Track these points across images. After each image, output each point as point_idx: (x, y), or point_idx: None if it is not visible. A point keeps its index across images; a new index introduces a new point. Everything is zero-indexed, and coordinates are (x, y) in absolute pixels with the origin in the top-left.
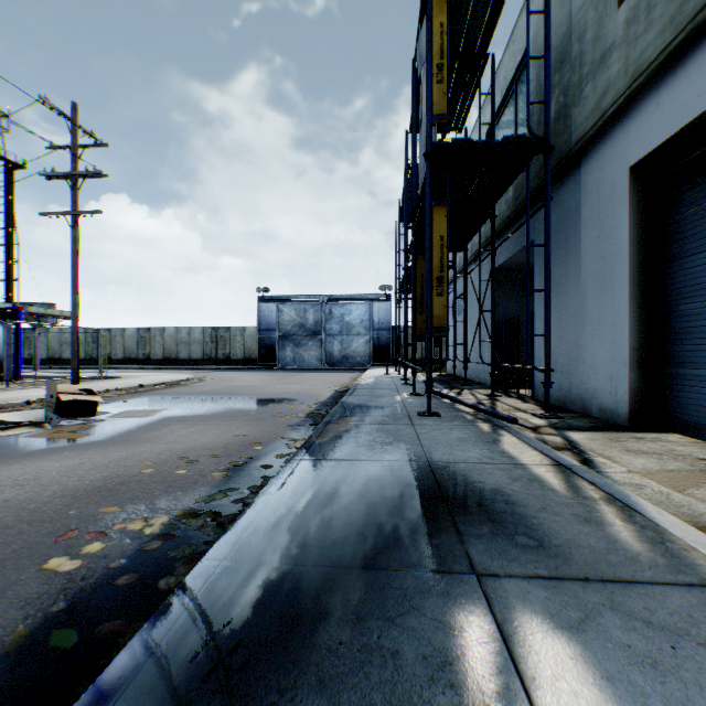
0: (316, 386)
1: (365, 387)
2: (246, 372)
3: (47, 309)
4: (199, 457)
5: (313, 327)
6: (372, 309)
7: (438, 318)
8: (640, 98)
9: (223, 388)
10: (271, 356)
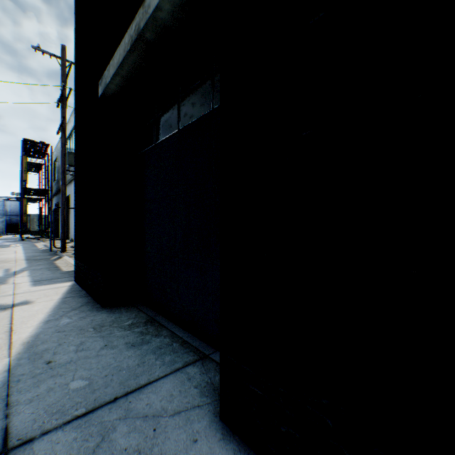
0: None
1: (4, 239)
2: None
3: None
4: None
5: None
6: (7, 204)
7: (26, 221)
8: None
9: None
10: None
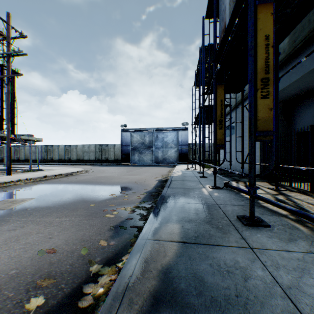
0: (147, 177)
1: (178, 179)
2: (114, 166)
3: (29, 137)
4: None
5: (148, 144)
6: (178, 134)
7: (262, 121)
8: None
9: (92, 178)
10: (128, 158)
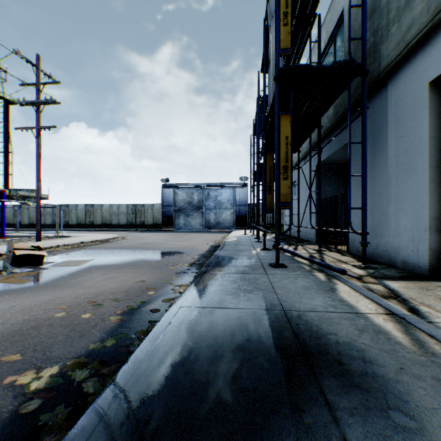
0: (198, 243)
1: (231, 244)
2: (154, 233)
3: (30, 193)
4: (104, 300)
5: (197, 203)
6: (235, 192)
7: (284, 195)
8: (439, 28)
9: (136, 244)
10: (170, 223)
